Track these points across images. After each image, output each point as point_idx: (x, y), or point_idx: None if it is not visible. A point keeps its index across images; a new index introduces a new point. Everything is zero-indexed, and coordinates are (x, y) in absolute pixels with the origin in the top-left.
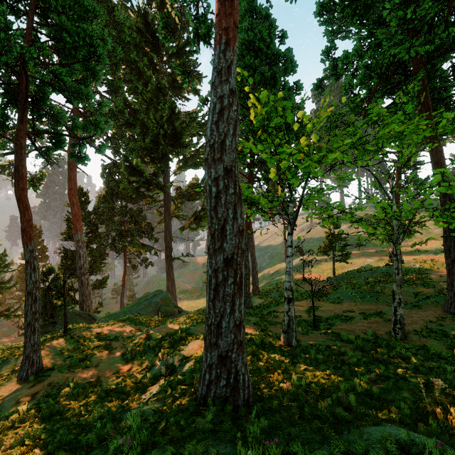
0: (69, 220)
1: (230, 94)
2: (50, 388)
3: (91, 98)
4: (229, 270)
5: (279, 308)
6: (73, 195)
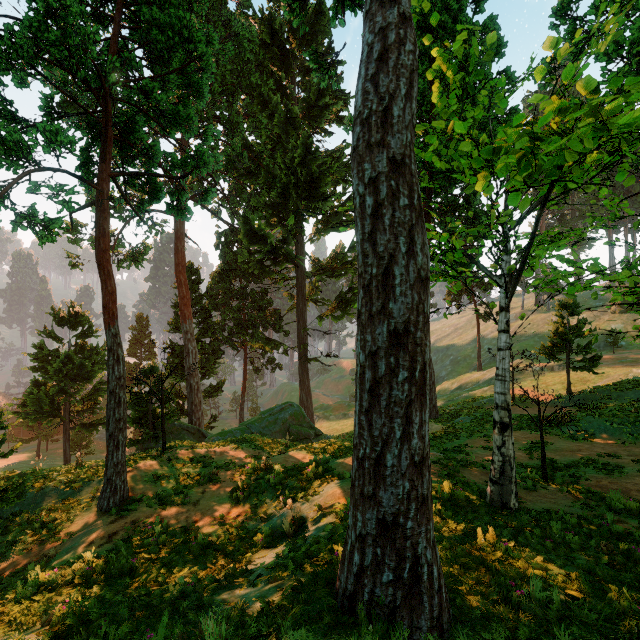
0: (177, 305)
1: (401, 23)
2: (133, 528)
3: (192, 123)
4: (401, 354)
5: (475, 441)
6: (181, 272)
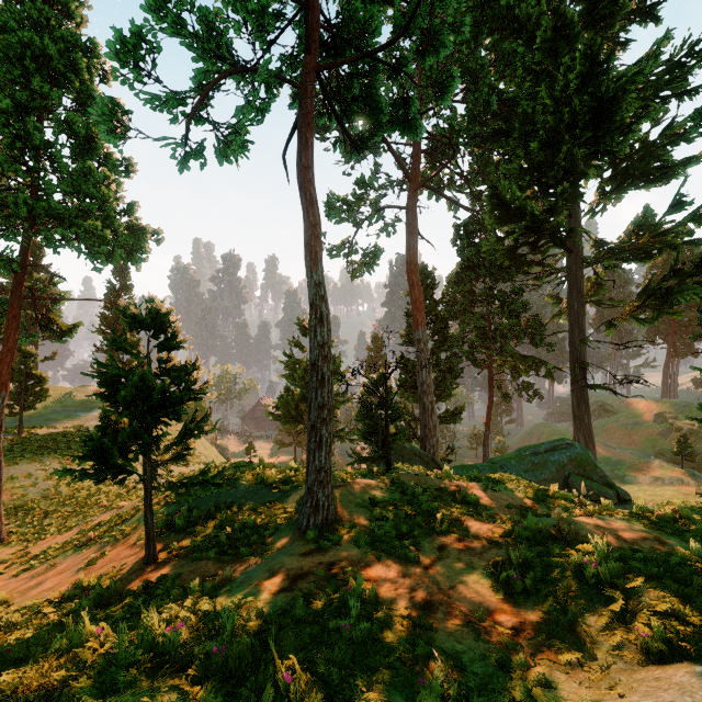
0: (409, 314)
1: None
2: (327, 578)
3: None
4: None
5: None
6: (413, 271)
